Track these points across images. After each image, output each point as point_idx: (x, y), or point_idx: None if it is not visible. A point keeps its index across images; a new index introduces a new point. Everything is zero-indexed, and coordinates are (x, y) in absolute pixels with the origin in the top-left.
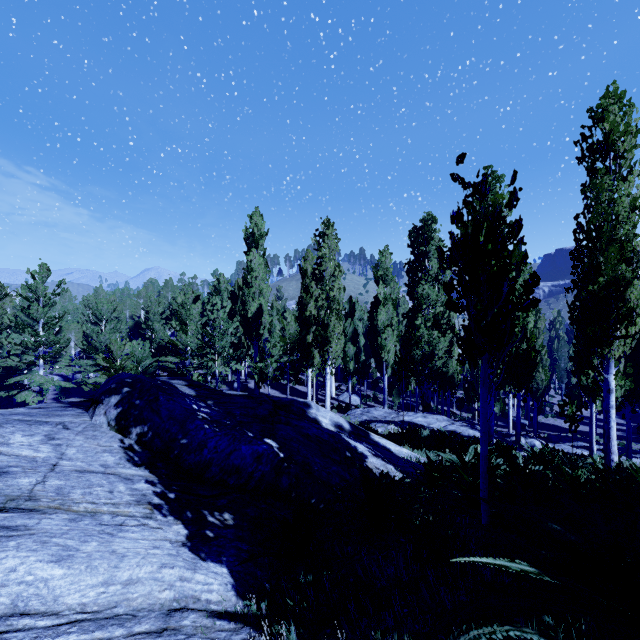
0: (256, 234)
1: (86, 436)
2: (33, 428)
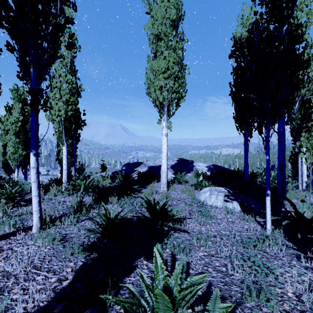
0: None
1: None
2: None
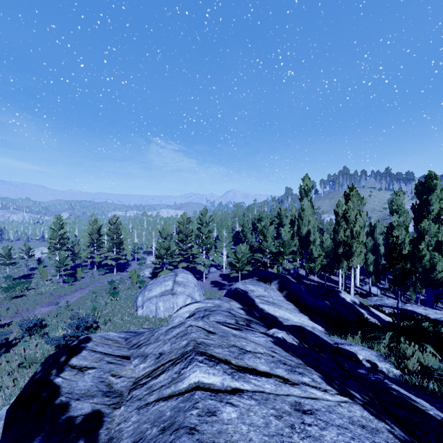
0: (306, 189)
1: (272, 291)
2: (260, 287)
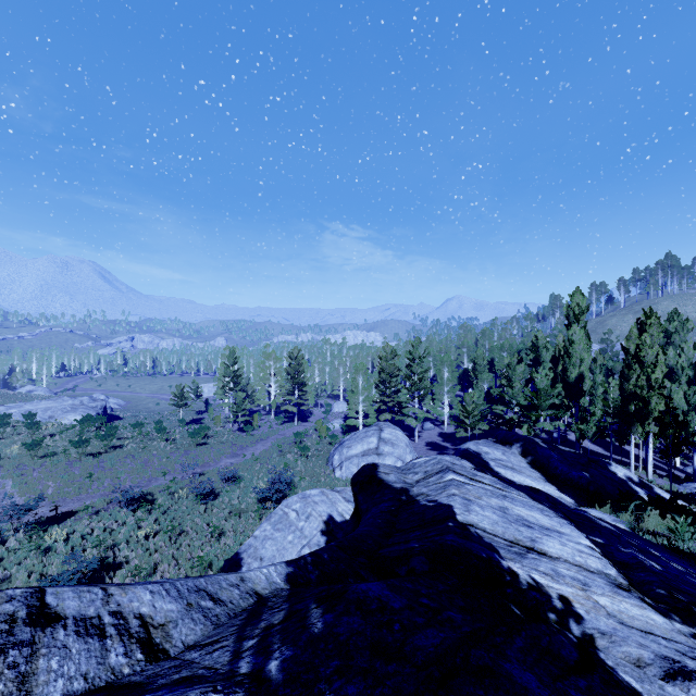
0: (576, 312)
1: (513, 456)
2: (497, 450)
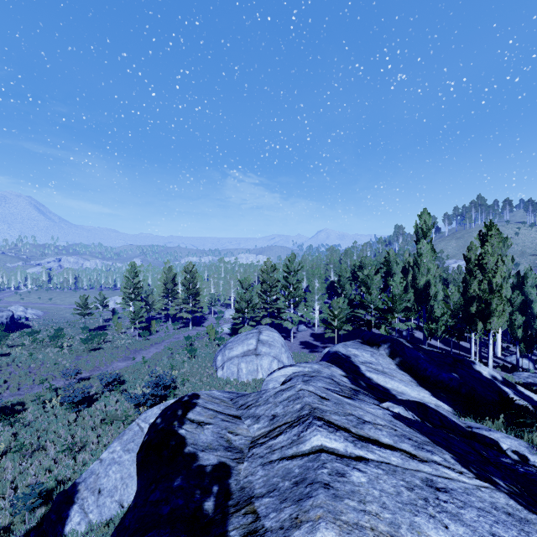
0: (424, 229)
1: (381, 357)
2: (365, 351)
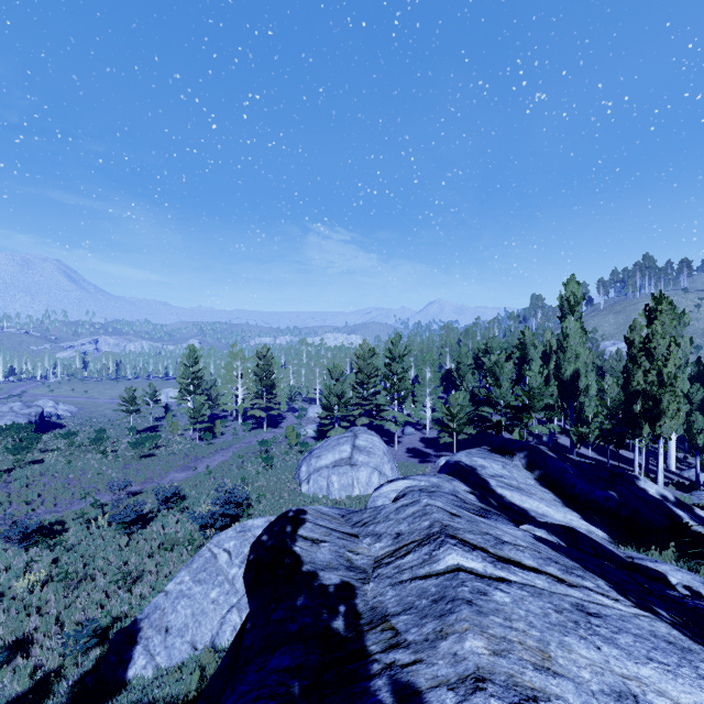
0: (571, 301)
1: (516, 469)
2: (495, 462)
